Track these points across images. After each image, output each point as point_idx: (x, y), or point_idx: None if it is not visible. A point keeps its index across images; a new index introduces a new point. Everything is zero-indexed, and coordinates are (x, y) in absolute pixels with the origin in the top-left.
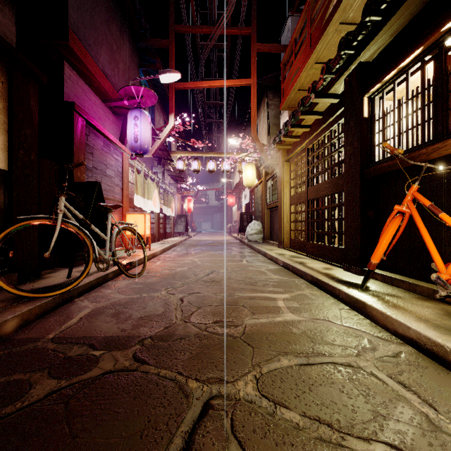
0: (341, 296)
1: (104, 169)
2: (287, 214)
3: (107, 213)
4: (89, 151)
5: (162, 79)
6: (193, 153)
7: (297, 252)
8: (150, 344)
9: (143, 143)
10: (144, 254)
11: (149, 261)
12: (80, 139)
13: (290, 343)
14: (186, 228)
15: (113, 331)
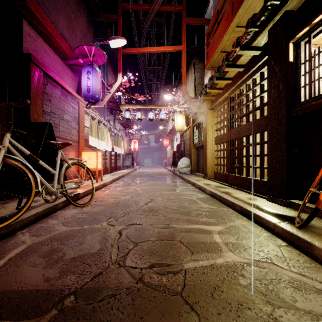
0: (276, 230)
1: (62, 114)
2: (211, 152)
3: (57, 150)
4: (47, 98)
5: (111, 44)
6: (137, 106)
7: (220, 183)
8: (70, 308)
9: (94, 93)
10: (93, 185)
11: (100, 190)
12: (37, 87)
13: (243, 305)
14: (132, 163)
15: (35, 281)
